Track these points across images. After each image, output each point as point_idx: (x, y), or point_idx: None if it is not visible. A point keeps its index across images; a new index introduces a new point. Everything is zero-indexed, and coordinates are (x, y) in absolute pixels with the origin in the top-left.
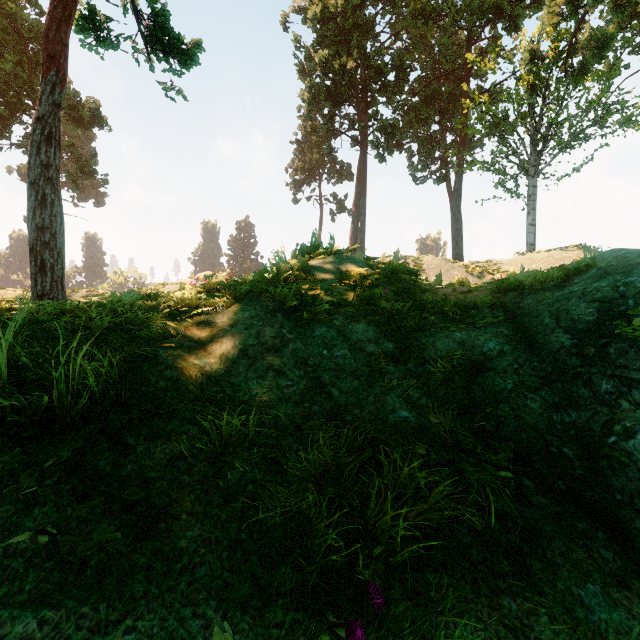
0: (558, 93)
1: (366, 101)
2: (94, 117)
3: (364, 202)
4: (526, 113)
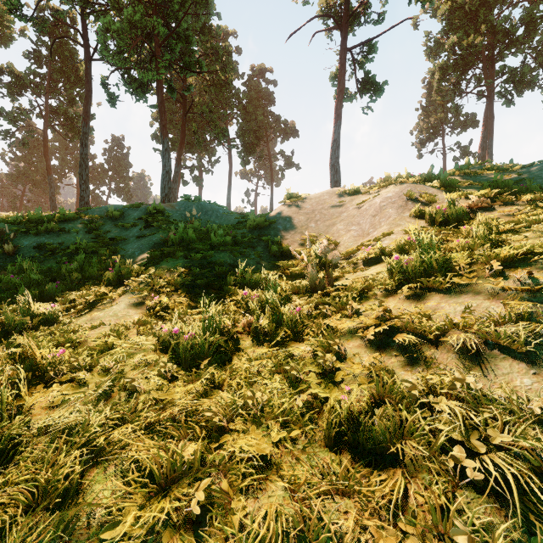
0: None
1: (493, 58)
2: (292, 132)
3: (490, 143)
4: None
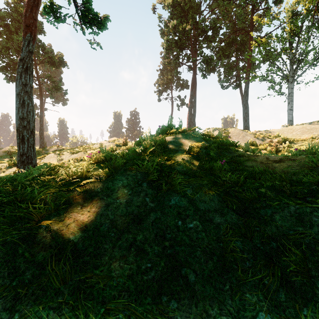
0: (307, 35)
1: (196, 47)
2: (60, 62)
3: (195, 100)
4: (286, 48)
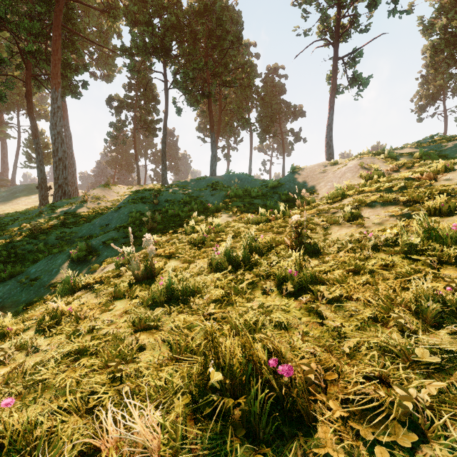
0: None
1: None
2: (300, 113)
3: None
4: None
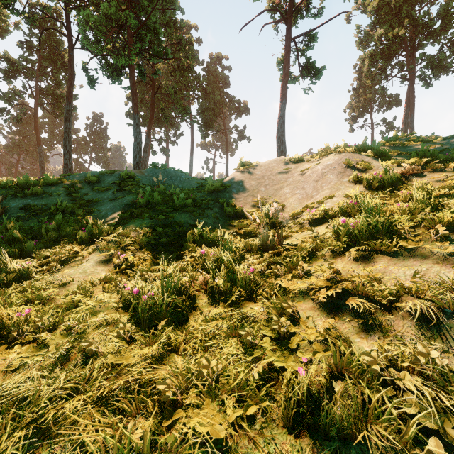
0: None
1: (414, 47)
2: (244, 110)
3: (412, 119)
4: None
